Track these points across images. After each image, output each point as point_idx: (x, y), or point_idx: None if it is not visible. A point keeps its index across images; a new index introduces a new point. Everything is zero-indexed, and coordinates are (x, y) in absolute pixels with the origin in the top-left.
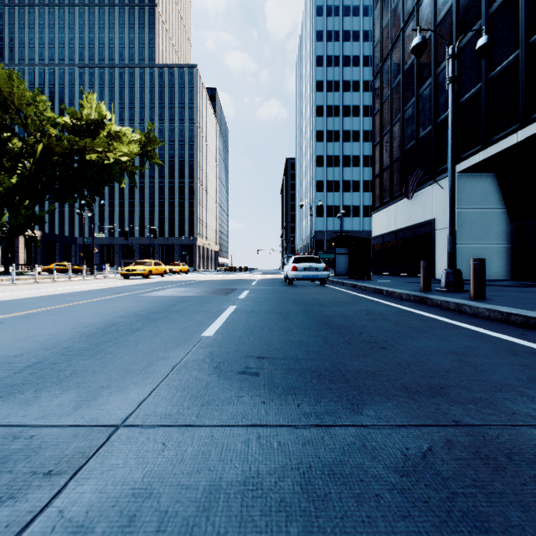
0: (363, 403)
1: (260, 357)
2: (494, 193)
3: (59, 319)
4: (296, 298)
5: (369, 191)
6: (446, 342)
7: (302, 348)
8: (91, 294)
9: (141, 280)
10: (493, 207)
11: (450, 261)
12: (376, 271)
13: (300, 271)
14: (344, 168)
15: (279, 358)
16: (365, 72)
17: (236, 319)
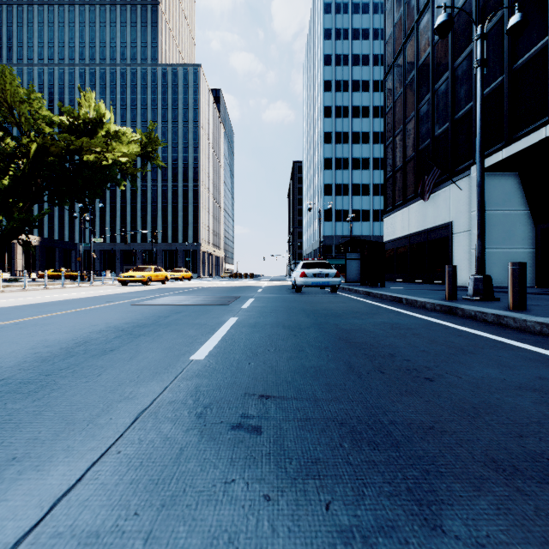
0: (438, 499)
1: (264, 395)
2: (517, 194)
3: (22, 335)
4: (307, 308)
5: (379, 195)
6: (509, 369)
7: (321, 380)
8: (78, 303)
9: (139, 287)
10: (516, 209)
11: (479, 266)
12: (388, 278)
13: (309, 278)
14: (353, 171)
15: (290, 397)
16: (375, 71)
17: (236, 335)
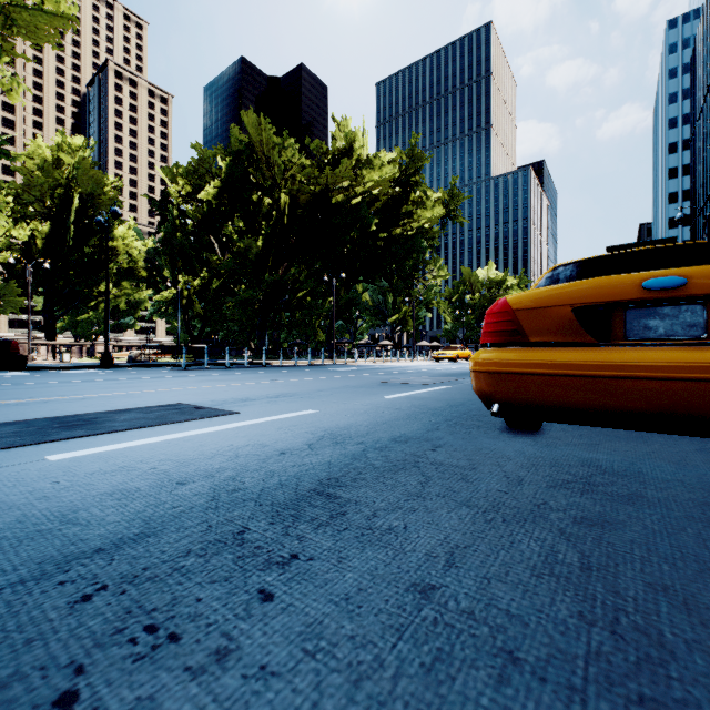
0: None
1: None
2: None
3: None
4: None
5: None
6: None
7: None
8: None
9: None
10: None
11: None
12: None
13: None
14: None
15: None
16: None
17: None
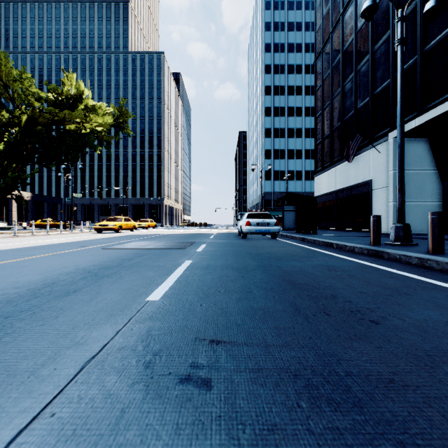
0: None
1: (215, 340)
2: (427, 156)
3: None
4: (252, 251)
5: (310, 158)
6: (447, 311)
7: (270, 323)
8: (57, 247)
9: (111, 234)
10: (426, 168)
11: (400, 216)
12: (318, 226)
13: (253, 226)
14: (289, 139)
15: (240, 342)
16: (306, 57)
17: (190, 276)
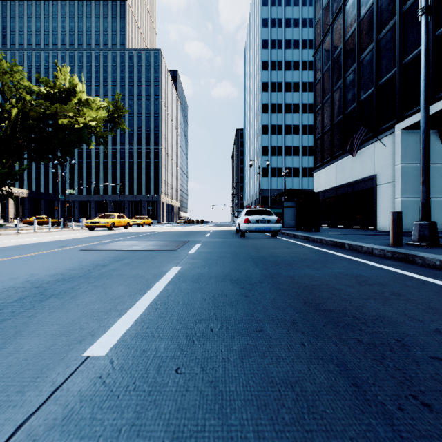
0: None
1: None
2: (436, 149)
3: None
4: (253, 254)
5: (307, 155)
6: None
7: None
8: (30, 248)
9: (103, 231)
10: (435, 162)
11: (424, 212)
12: None
13: (252, 223)
14: (286, 136)
15: None
16: (304, 54)
17: (172, 296)
